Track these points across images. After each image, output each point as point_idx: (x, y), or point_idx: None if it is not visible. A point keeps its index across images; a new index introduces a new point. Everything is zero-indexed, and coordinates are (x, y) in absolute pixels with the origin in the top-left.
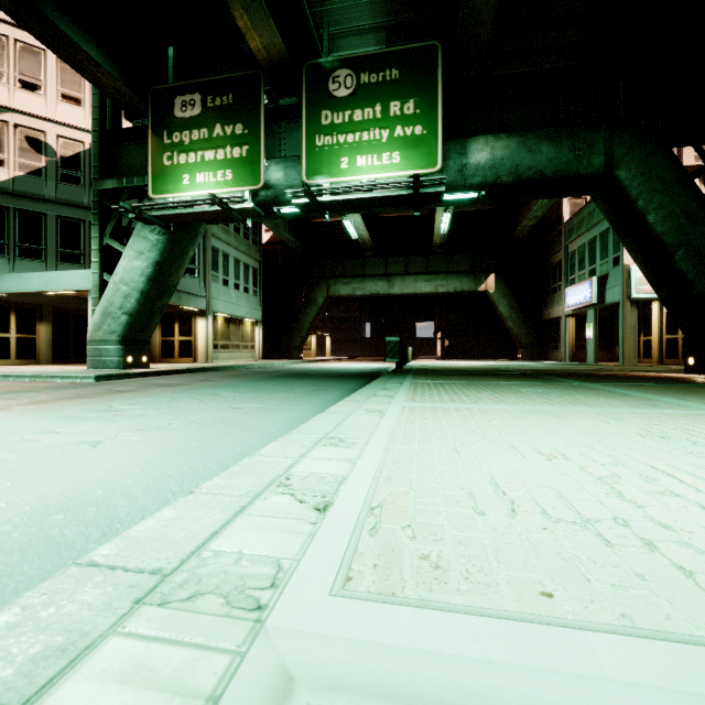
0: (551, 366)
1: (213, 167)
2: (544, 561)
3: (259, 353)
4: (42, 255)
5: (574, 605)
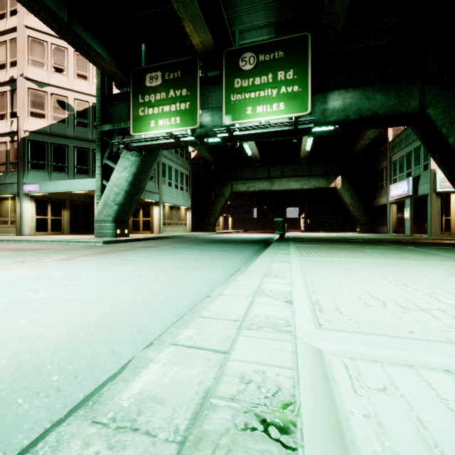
0: (381, 236)
1: (168, 116)
2: (406, 322)
3: (189, 227)
4: (66, 169)
5: (424, 335)
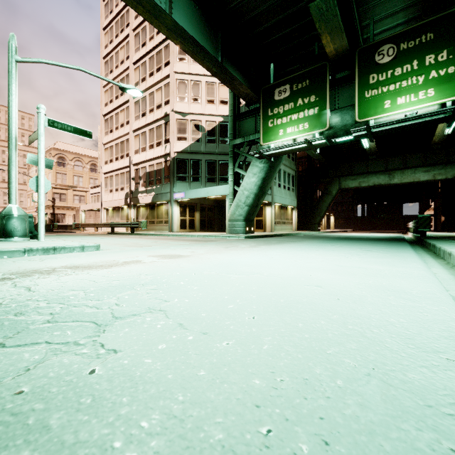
0: None
1: (296, 123)
2: None
3: (295, 226)
4: (200, 179)
5: None
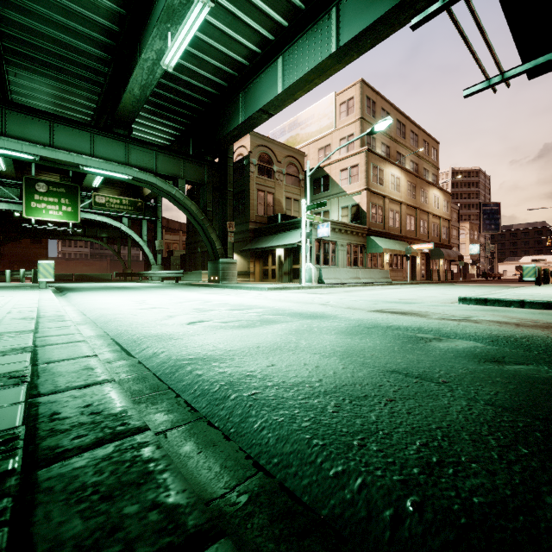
0: None
1: None
2: None
3: None
4: None
5: None
